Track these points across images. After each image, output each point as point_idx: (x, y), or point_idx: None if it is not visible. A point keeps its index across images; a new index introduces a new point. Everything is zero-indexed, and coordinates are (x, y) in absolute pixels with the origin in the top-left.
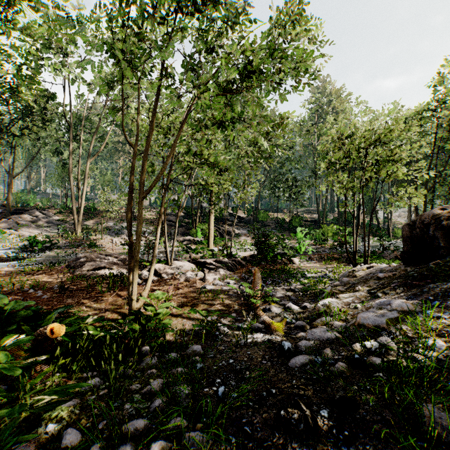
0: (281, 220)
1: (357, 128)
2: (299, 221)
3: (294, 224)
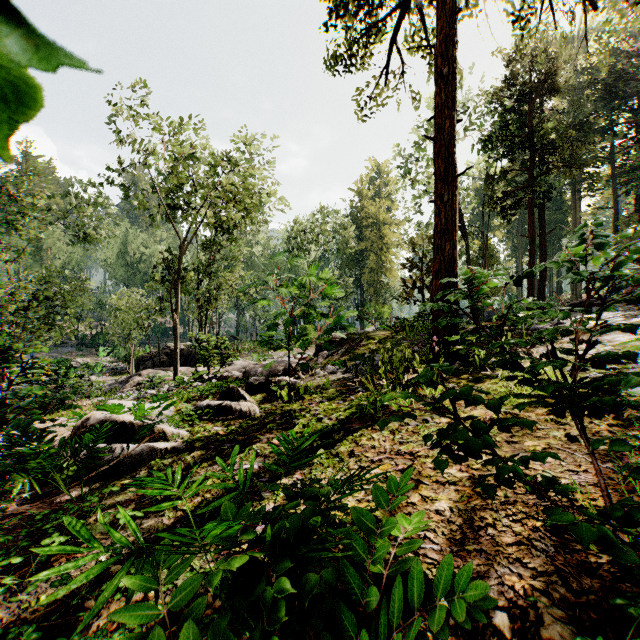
0: (83, 336)
1: (131, 302)
2: (104, 338)
3: (99, 341)
